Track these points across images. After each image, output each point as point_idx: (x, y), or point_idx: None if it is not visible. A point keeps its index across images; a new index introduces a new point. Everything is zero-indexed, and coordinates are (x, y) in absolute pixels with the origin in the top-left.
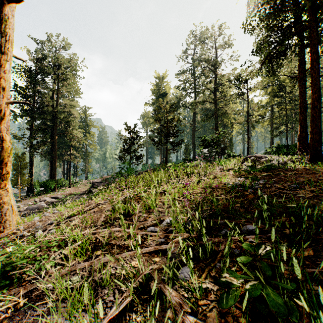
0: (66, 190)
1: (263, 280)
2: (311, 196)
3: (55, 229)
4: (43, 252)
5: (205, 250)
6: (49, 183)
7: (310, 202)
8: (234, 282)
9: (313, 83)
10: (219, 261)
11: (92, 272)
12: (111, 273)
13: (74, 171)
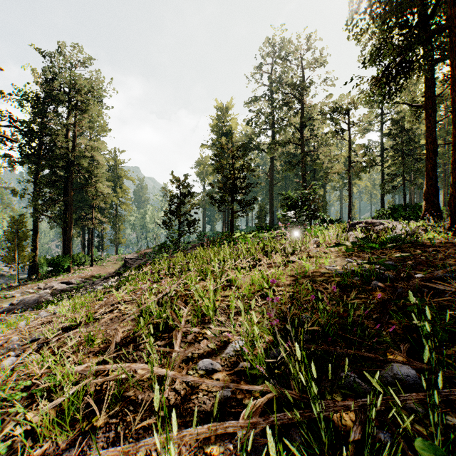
0: (87, 270)
1: None
2: None
3: (37, 354)
4: None
5: (317, 432)
6: (61, 260)
7: None
8: None
9: (455, 112)
10: None
11: None
12: None
13: (100, 242)
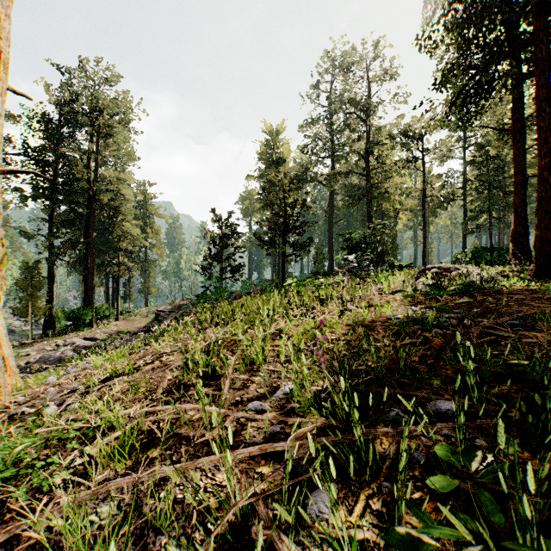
0: (112, 324)
1: (486, 533)
2: (548, 342)
3: (79, 403)
4: (51, 450)
5: (358, 453)
6: (82, 313)
7: (550, 354)
8: (425, 537)
9: (540, 139)
10: (387, 476)
11: (139, 494)
12: (175, 499)
13: (126, 292)
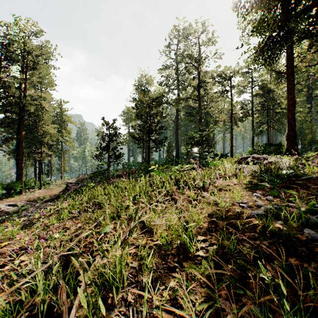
0: (35, 192)
1: None
2: None
3: None
4: None
5: None
6: (14, 185)
7: None
8: None
9: None
10: None
11: None
12: None
13: (49, 170)
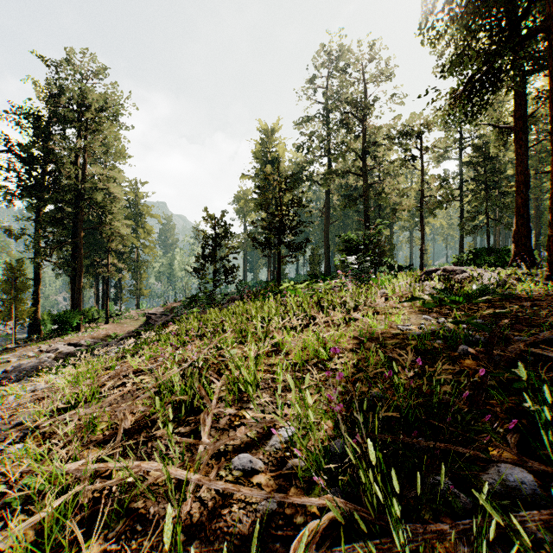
0: (100, 328)
1: None
2: None
3: (22, 444)
4: None
5: None
6: (69, 316)
7: None
8: None
9: None
10: None
11: None
12: None
13: (117, 294)
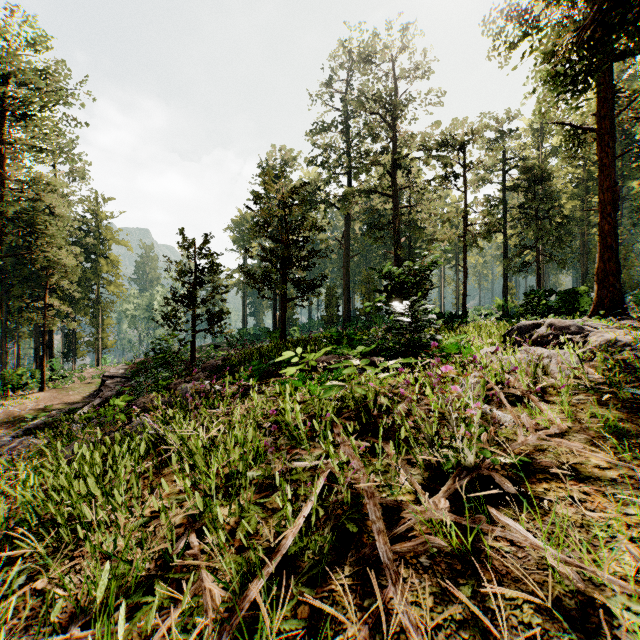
0: (29, 398)
1: None
2: None
3: None
4: None
5: None
6: None
7: None
8: None
9: None
10: None
11: None
12: None
13: (70, 346)
